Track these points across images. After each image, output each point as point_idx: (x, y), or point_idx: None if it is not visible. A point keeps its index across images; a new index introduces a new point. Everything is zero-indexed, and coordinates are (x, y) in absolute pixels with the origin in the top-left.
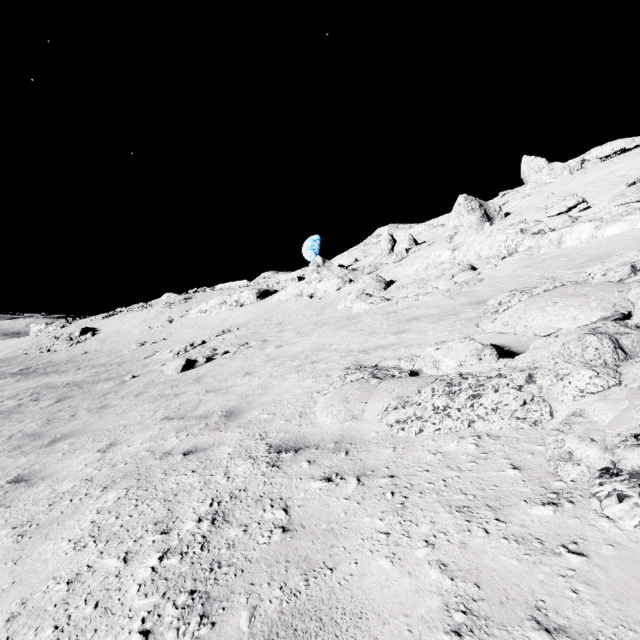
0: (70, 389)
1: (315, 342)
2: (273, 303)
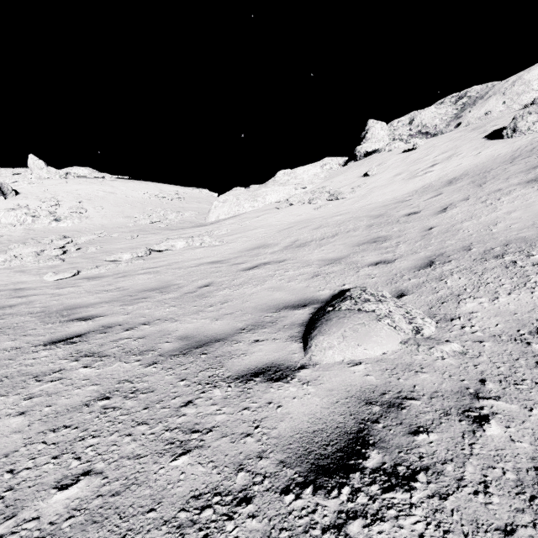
0: None
1: None
2: None
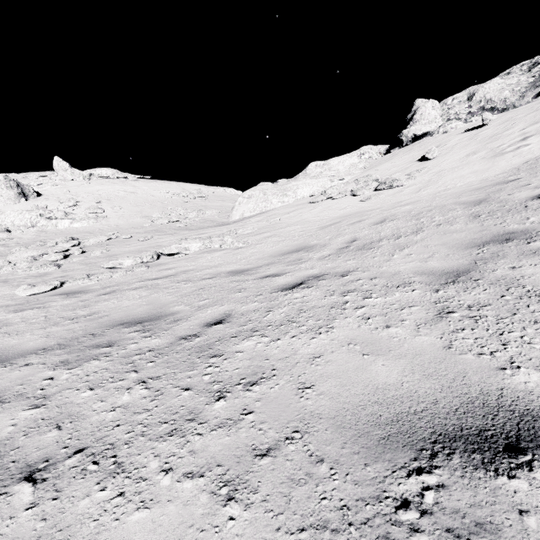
0: None
1: None
2: None
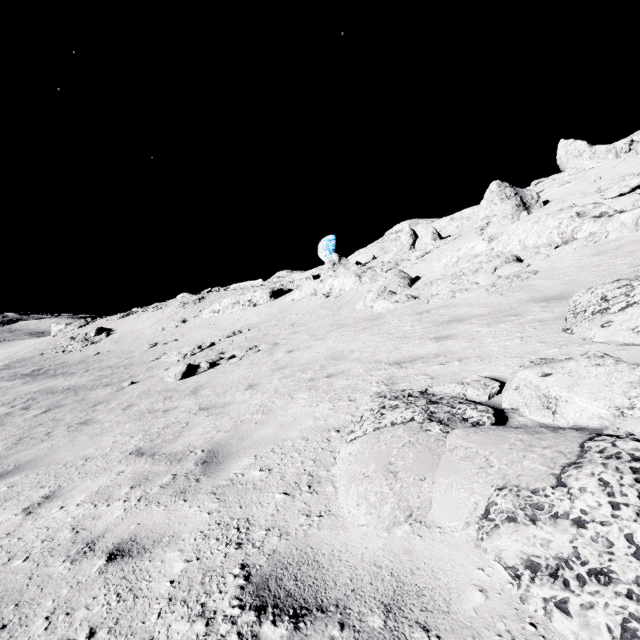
0: (65, 396)
1: (331, 347)
2: (287, 303)
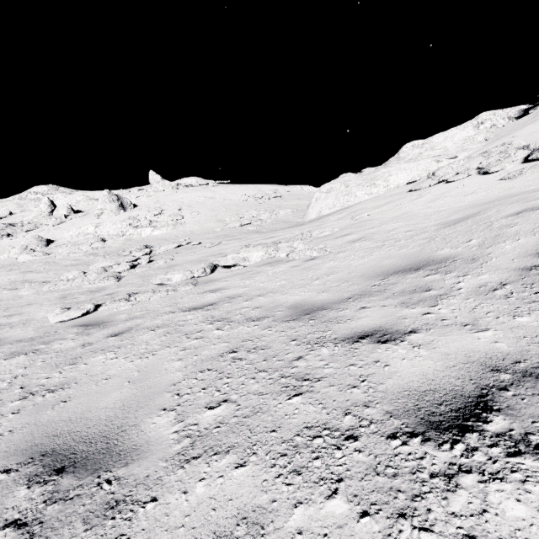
0: None
1: None
2: None
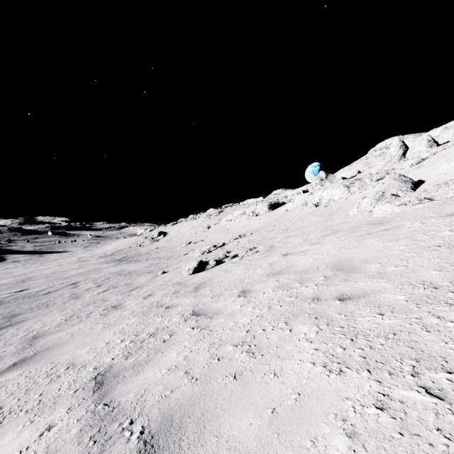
0: (124, 278)
1: (332, 254)
2: (281, 212)
